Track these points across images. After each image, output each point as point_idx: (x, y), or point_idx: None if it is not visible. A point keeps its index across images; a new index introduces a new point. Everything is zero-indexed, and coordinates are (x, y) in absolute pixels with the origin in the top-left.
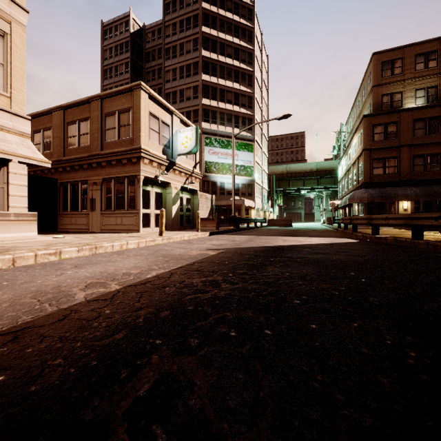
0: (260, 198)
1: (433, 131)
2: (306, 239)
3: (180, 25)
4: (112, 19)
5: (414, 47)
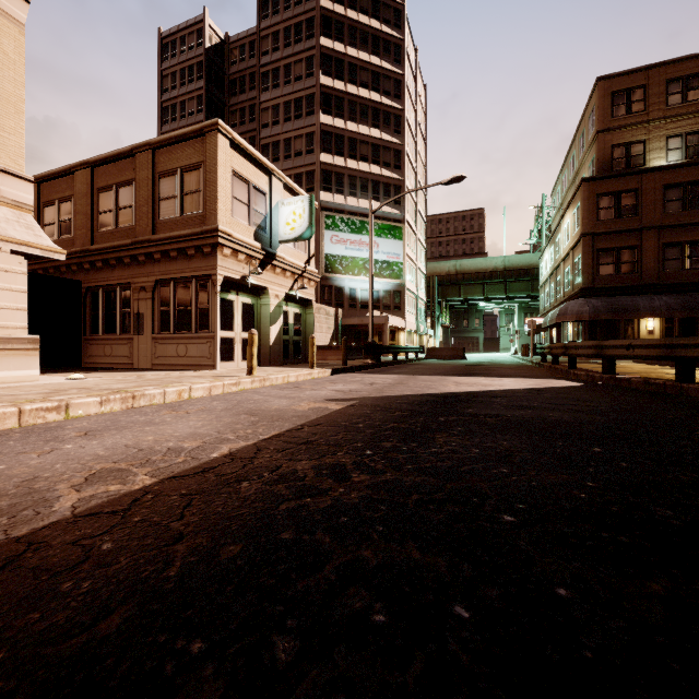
0: (413, 313)
1: (696, 205)
2: (494, 381)
3: (286, 35)
4: (176, 27)
5: (665, 67)
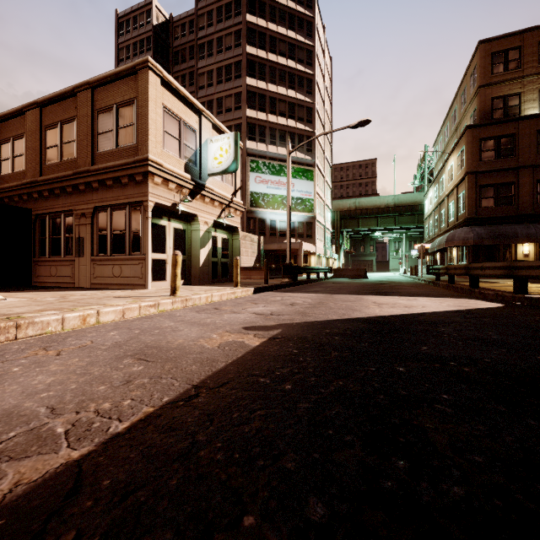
0: (322, 240)
1: None
2: (411, 301)
3: (218, 13)
4: (130, 8)
5: (537, 31)
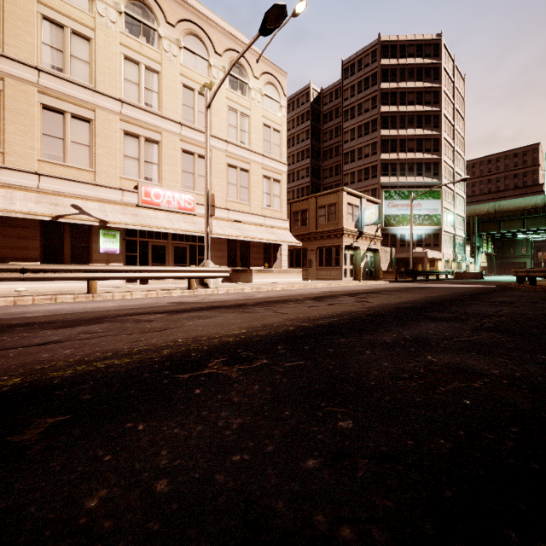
0: (450, 247)
1: None
2: (459, 285)
3: (358, 86)
4: (294, 94)
5: None
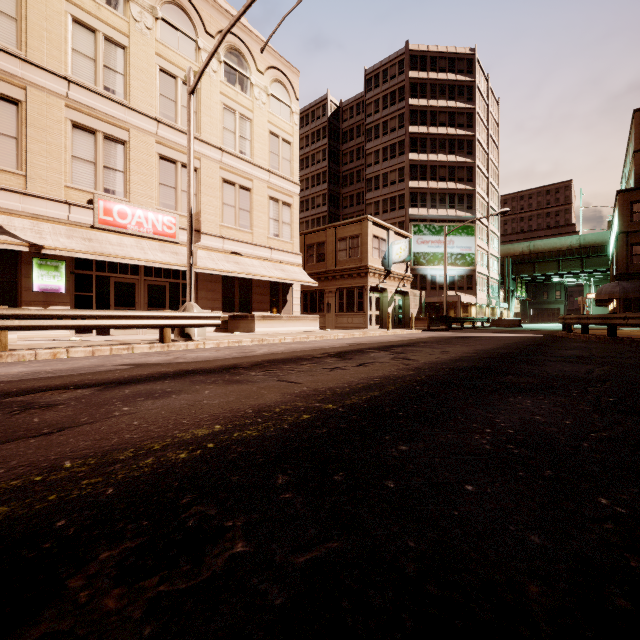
0: (484, 291)
1: None
2: (502, 334)
3: (384, 101)
4: (309, 105)
5: None
